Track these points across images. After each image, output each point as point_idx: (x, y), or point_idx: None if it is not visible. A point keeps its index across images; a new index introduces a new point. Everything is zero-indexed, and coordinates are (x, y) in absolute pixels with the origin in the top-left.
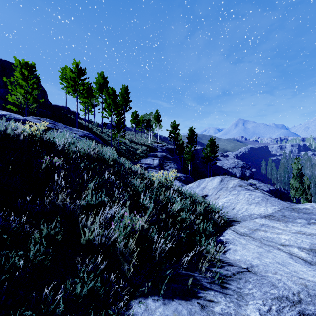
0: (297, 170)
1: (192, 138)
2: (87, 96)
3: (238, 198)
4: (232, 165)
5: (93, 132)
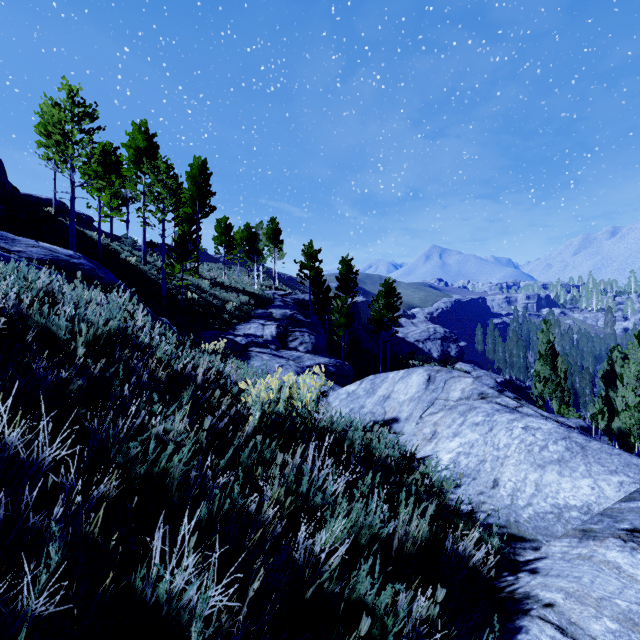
0: (548, 345)
1: (348, 278)
2: (100, 172)
3: (495, 439)
4: (425, 334)
5: (120, 261)
